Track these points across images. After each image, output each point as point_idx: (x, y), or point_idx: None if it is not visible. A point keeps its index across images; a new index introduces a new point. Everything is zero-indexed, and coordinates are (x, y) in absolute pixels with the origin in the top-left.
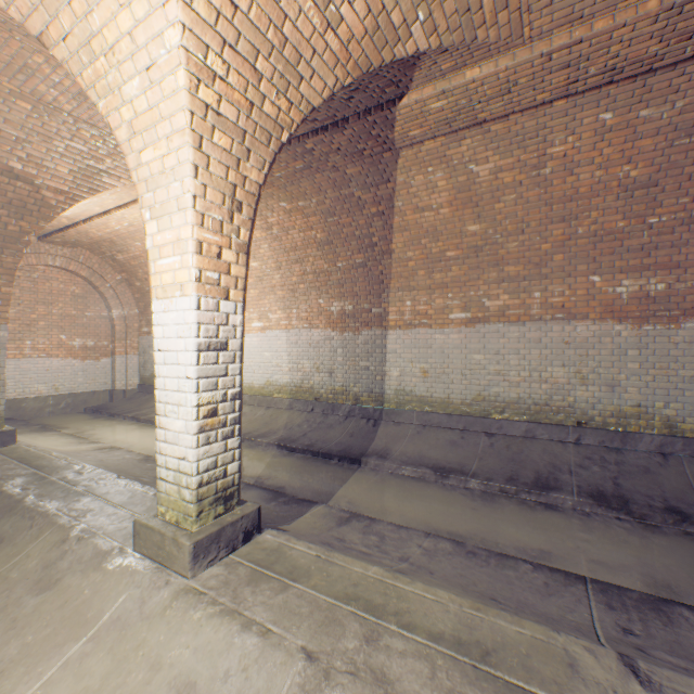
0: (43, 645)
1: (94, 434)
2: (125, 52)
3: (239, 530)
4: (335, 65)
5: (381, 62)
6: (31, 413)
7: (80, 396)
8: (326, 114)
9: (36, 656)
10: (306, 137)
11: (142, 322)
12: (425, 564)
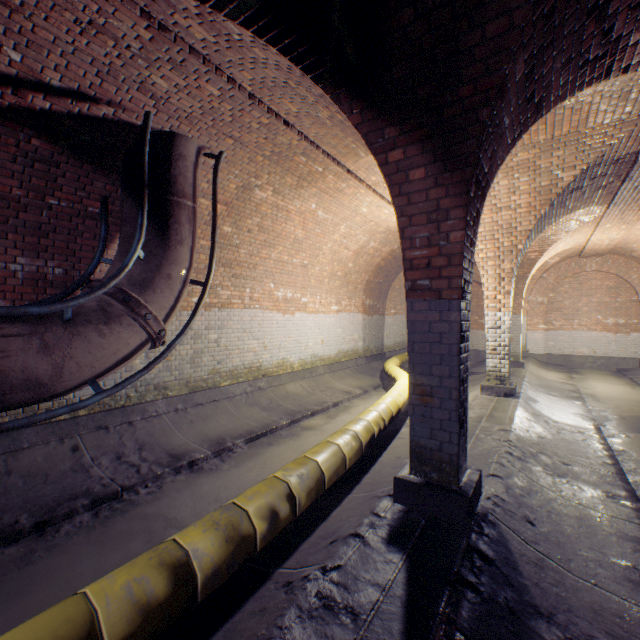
0: None
1: (586, 380)
2: None
3: (501, 391)
4: (529, 213)
5: (554, 194)
6: (576, 365)
7: (610, 359)
8: (610, 179)
9: None
10: (620, 185)
11: None
12: (561, 435)
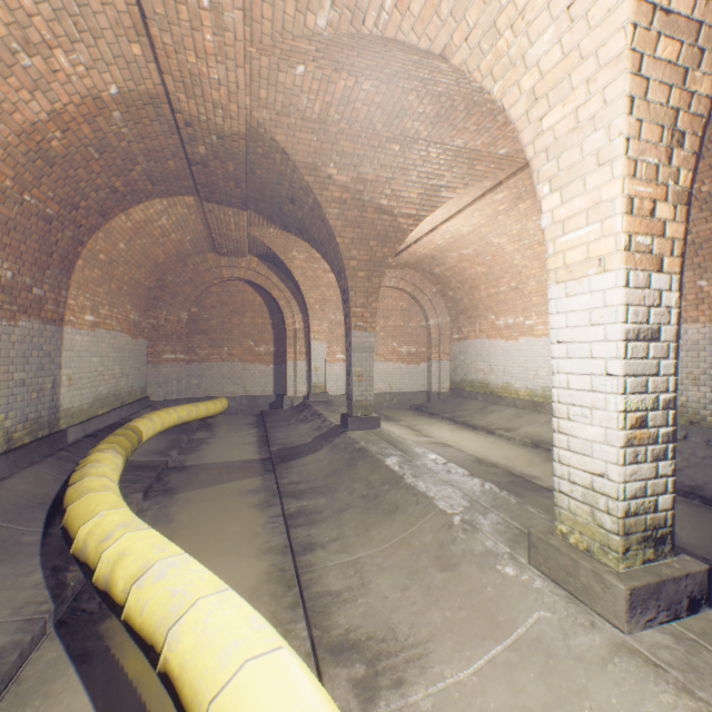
0: (462, 628)
1: (422, 429)
2: (537, 6)
3: (680, 592)
4: None
5: None
6: (375, 405)
7: (406, 395)
8: None
9: (458, 636)
10: None
11: (452, 329)
12: None
